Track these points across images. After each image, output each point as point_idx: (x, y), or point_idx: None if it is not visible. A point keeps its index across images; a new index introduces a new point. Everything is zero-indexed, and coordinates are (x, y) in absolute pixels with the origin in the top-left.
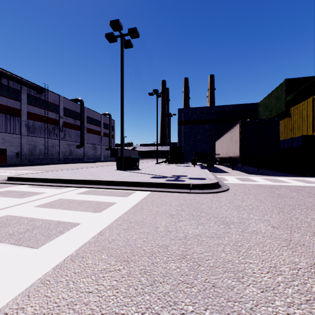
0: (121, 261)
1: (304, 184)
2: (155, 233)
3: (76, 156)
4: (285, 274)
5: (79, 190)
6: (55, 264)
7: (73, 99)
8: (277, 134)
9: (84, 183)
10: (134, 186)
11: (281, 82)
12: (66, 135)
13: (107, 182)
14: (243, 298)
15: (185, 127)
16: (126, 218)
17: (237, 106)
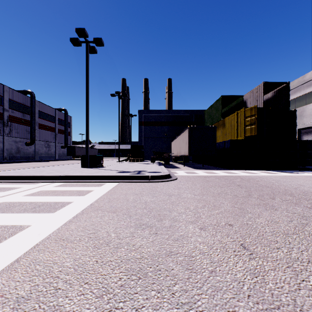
0: (111, 212)
1: (227, 174)
2: (127, 202)
3: (25, 155)
4: (190, 209)
5: (54, 184)
6: (72, 216)
7: (21, 91)
8: (215, 138)
9: (56, 178)
10: (104, 179)
11: (219, 98)
12: (12, 131)
13: (79, 177)
14: (170, 216)
15: (145, 128)
16: (106, 197)
17: (189, 111)
